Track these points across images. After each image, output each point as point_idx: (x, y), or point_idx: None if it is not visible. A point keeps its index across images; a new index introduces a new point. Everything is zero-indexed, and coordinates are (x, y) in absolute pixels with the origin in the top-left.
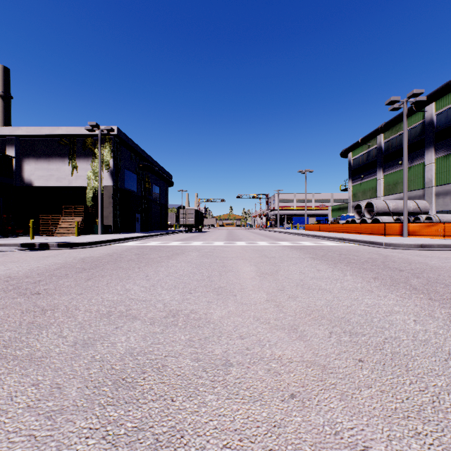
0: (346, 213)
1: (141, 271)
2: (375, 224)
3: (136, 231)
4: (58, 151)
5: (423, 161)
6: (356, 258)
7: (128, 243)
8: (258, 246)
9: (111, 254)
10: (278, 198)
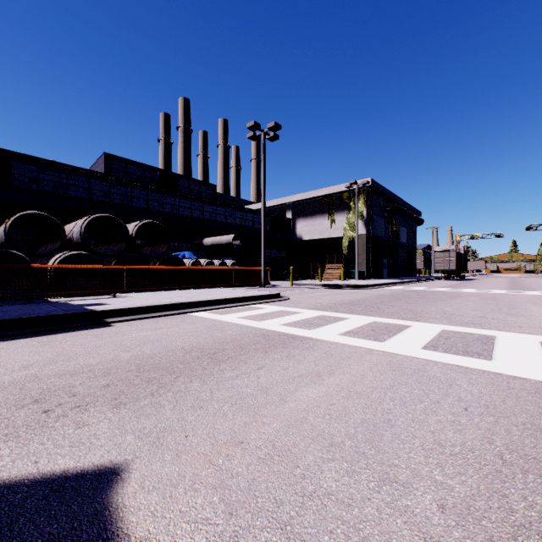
0: None
1: (438, 303)
2: None
3: (383, 277)
4: (320, 209)
5: None
6: None
7: (393, 287)
8: None
9: (395, 294)
10: None
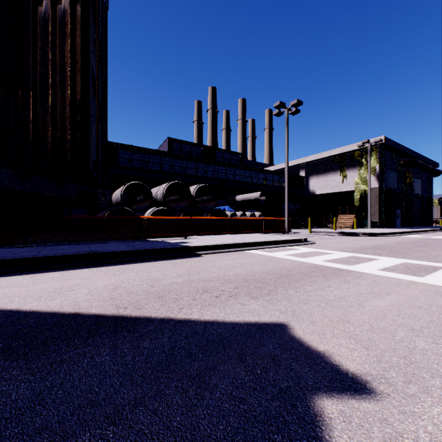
0: None
1: None
2: None
3: (396, 226)
4: (331, 167)
5: None
6: None
7: (410, 236)
8: None
9: (416, 241)
10: None
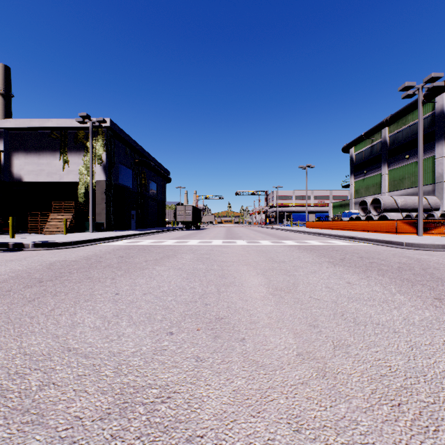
0: (348, 210)
1: (113, 285)
2: (385, 221)
3: (131, 228)
4: (48, 145)
5: (433, 154)
6: (384, 263)
7: (118, 242)
8: (261, 247)
9: (90, 257)
10: (277, 195)
